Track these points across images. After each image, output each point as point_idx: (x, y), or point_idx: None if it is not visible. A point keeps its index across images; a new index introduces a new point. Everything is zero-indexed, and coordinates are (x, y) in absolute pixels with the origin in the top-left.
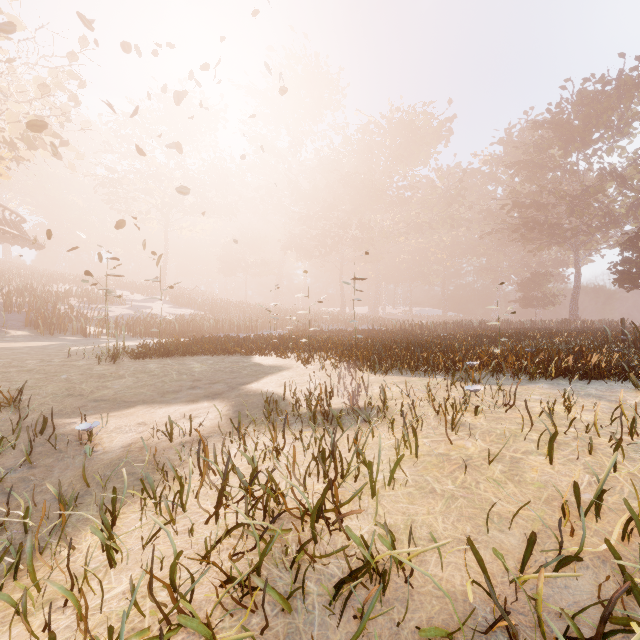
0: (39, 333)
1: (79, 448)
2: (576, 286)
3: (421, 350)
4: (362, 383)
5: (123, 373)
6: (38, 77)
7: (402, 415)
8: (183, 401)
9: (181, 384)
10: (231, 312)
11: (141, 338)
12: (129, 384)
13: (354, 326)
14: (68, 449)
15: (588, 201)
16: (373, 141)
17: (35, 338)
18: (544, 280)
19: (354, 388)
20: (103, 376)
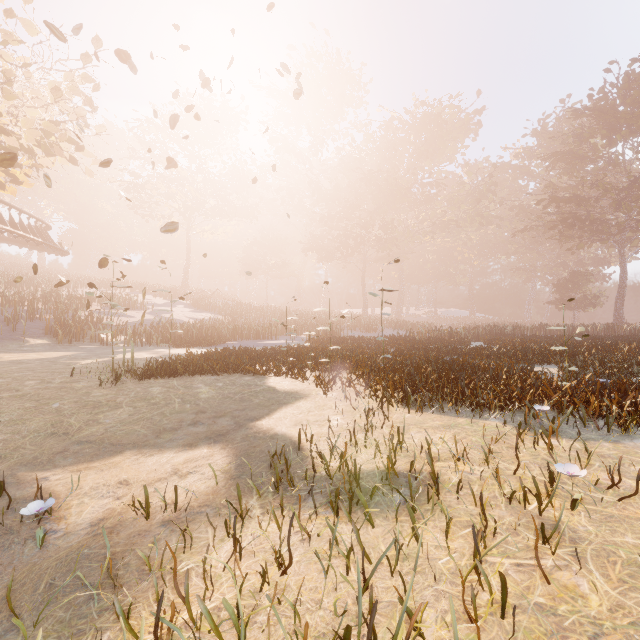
0: (58, 341)
1: (36, 525)
2: (621, 287)
3: (463, 376)
4: (395, 425)
5: (121, 400)
6: (54, 82)
7: (474, 534)
8: (180, 445)
9: (182, 418)
10: (251, 316)
11: (157, 346)
12: (123, 417)
13: (377, 330)
14: (22, 527)
15: (636, 194)
16: (397, 137)
17: (53, 347)
18: (584, 280)
19: (386, 434)
20: (98, 405)
